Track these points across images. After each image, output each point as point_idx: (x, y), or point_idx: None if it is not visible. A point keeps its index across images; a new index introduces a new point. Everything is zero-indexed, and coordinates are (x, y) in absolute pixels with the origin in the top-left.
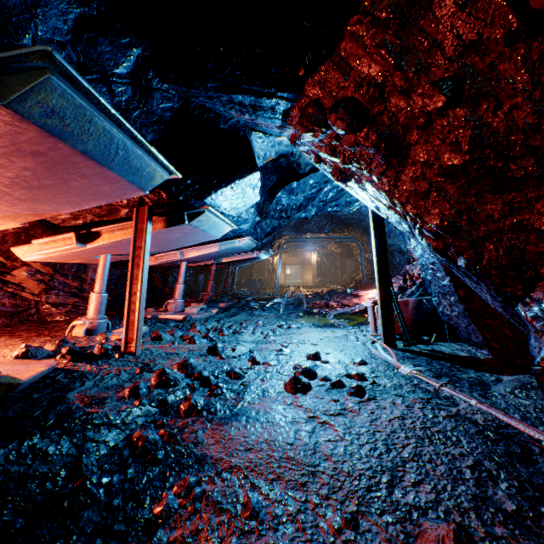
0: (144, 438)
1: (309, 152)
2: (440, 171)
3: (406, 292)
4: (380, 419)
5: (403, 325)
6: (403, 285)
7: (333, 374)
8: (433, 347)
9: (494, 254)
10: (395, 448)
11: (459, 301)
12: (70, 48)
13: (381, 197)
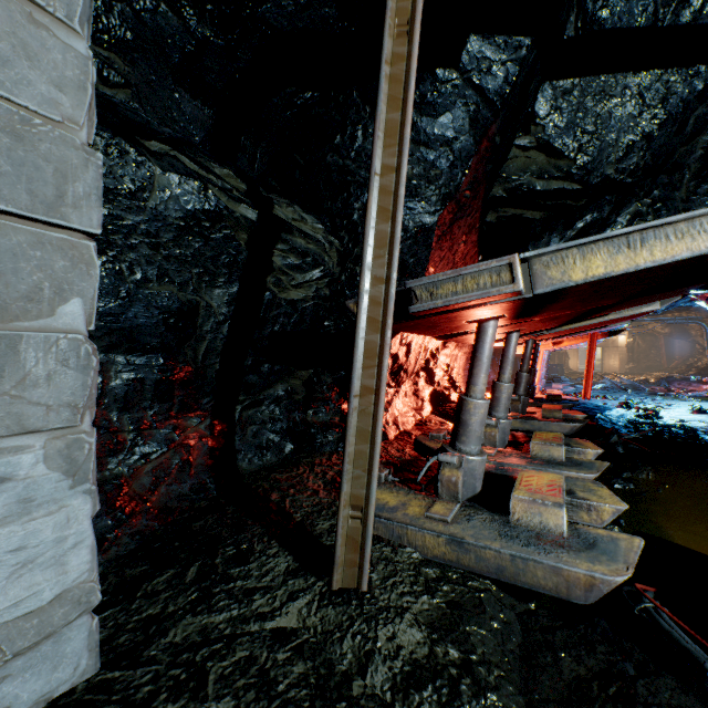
0: (652, 413)
1: (704, 306)
2: None
3: None
4: None
5: None
6: None
7: None
8: None
9: None
10: None
11: None
12: None
13: None
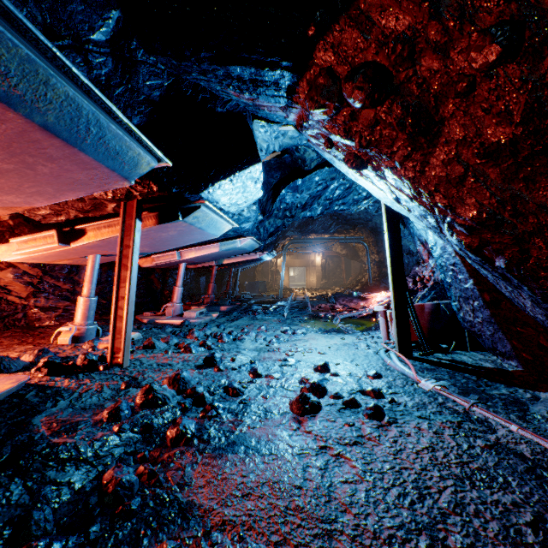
0: (115, 480)
1: (318, 136)
2: (481, 150)
3: (417, 295)
4: (405, 450)
5: (419, 332)
6: (413, 287)
7: (345, 390)
8: (453, 356)
9: (545, 252)
10: (430, 493)
11: (484, 306)
12: (33, 5)
13: (403, 186)
